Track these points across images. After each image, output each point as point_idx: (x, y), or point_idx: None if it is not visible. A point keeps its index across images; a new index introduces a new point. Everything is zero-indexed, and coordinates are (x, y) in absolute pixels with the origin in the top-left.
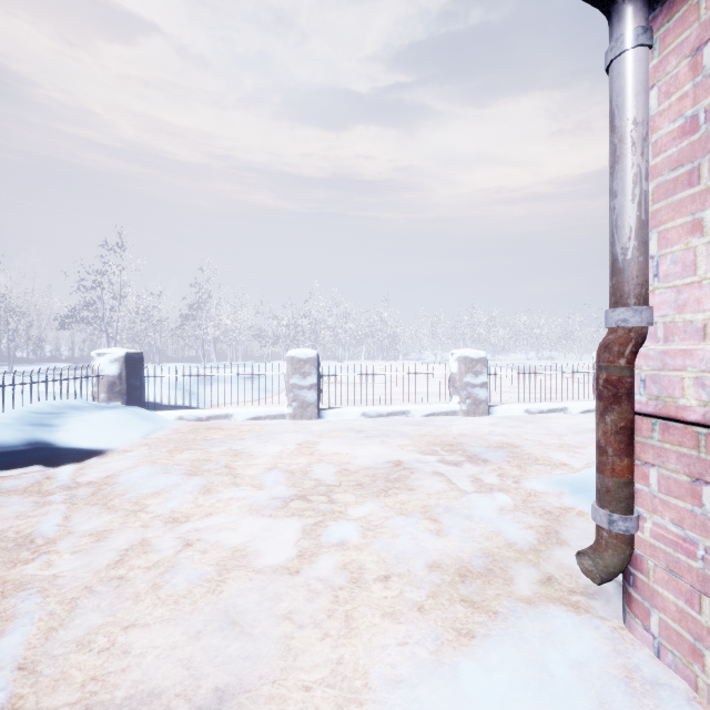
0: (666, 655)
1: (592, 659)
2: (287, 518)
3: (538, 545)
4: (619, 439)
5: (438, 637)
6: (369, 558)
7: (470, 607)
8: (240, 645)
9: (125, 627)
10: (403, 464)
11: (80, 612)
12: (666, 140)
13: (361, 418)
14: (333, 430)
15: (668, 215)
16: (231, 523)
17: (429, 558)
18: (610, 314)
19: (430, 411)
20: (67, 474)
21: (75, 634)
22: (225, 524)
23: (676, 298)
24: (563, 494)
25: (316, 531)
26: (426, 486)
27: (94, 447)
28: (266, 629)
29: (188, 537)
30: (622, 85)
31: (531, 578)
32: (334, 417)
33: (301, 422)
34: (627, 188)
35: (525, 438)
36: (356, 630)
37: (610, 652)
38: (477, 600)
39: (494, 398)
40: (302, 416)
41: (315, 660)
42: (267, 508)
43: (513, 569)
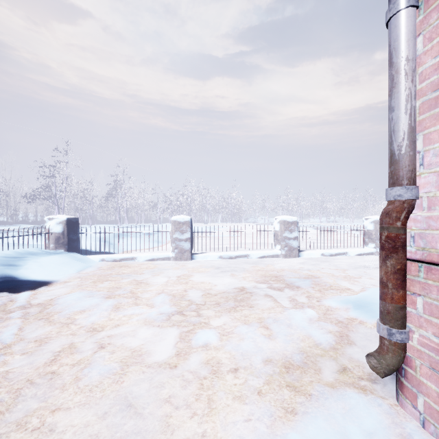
0: (429, 426)
1: (379, 430)
2: (170, 327)
3: (335, 345)
4: (396, 277)
5: (272, 414)
6: (224, 356)
7: (293, 391)
8: (133, 422)
9: (53, 410)
10: (245, 289)
11: (22, 399)
12: (429, 71)
13: (218, 259)
14: (200, 267)
15: (431, 123)
16: (132, 331)
17: (264, 355)
18: (389, 191)
19: (262, 254)
20: (24, 298)
21: (17, 416)
22: (128, 332)
23: (437, 180)
24: (349, 309)
25: (189, 337)
26: (261, 304)
27: (44, 279)
28: (153, 410)
29: (102, 342)
30: (398, 34)
31: (333, 369)
32: (201, 259)
33: (180, 262)
34: (401, 104)
35: (322, 272)
36: (215, 410)
37: (390, 424)
38: (297, 386)
39: (301, 246)
40: (181, 258)
41: (186, 434)
42: (157, 321)
43: (320, 362)
